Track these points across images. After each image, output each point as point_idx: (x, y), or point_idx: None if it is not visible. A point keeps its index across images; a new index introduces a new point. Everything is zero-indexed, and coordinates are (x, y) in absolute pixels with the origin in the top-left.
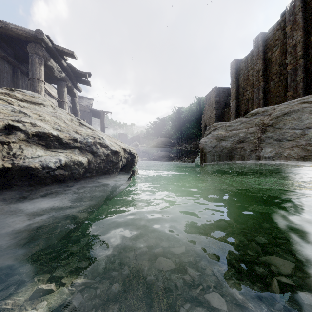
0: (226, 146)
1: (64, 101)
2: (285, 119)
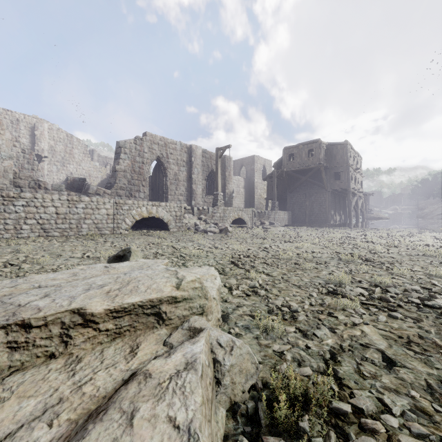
0: (422, 216)
1: (367, 204)
2: (438, 208)
